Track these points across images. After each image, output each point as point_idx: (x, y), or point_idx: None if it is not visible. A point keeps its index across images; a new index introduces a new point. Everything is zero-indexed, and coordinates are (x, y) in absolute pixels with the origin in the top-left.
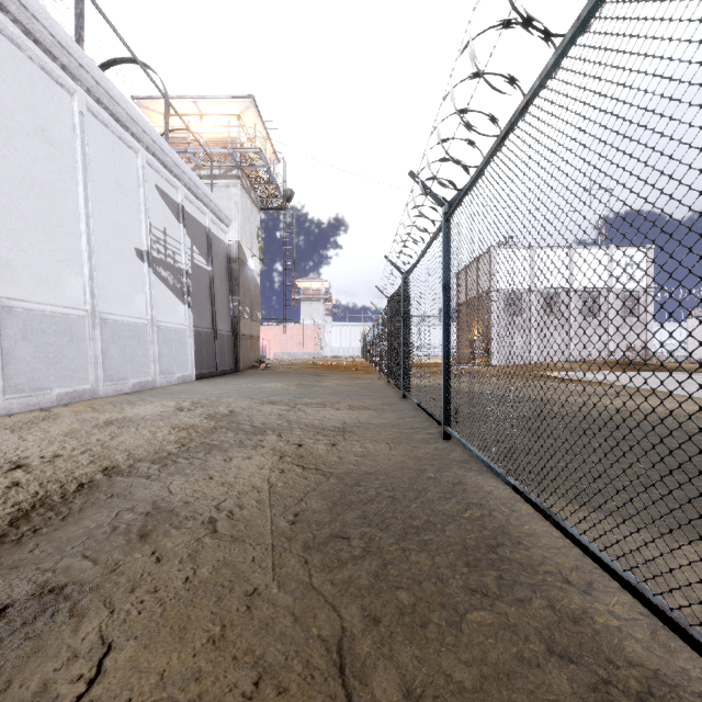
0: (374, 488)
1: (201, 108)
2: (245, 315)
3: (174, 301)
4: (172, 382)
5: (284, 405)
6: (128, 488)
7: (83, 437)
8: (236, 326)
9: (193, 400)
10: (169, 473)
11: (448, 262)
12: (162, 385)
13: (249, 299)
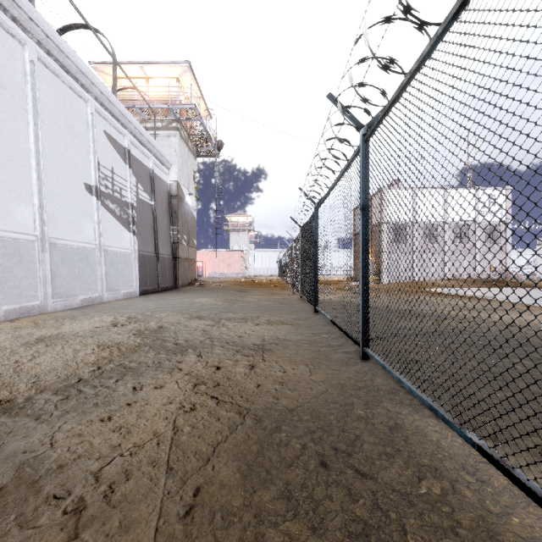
0: (298, 436)
1: (146, 71)
2: (183, 242)
3: (121, 229)
4: (118, 297)
5: (210, 320)
6: (4, 437)
7: (4, 357)
8: (175, 251)
9: (130, 315)
10: (65, 410)
11: (366, 184)
12: (109, 300)
13: (186, 229)
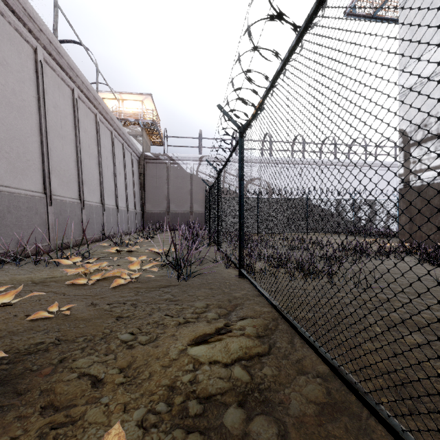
0: None
1: None
2: None
3: None
4: None
5: None
6: None
7: None
8: None
9: None
10: None
11: None
12: None
13: None
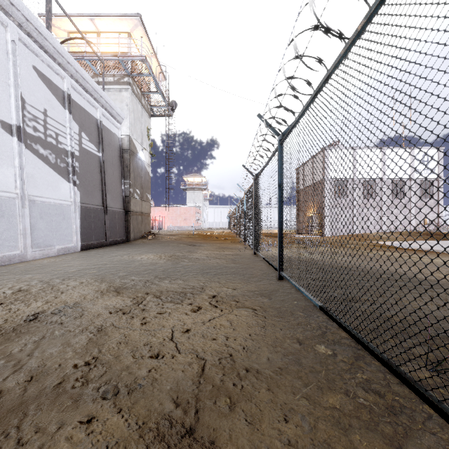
0: None
1: (97, 25)
2: (135, 196)
3: (56, 178)
4: (50, 254)
5: (130, 296)
6: None
7: None
8: (127, 204)
9: (25, 286)
10: None
11: None
12: (36, 258)
13: (140, 184)
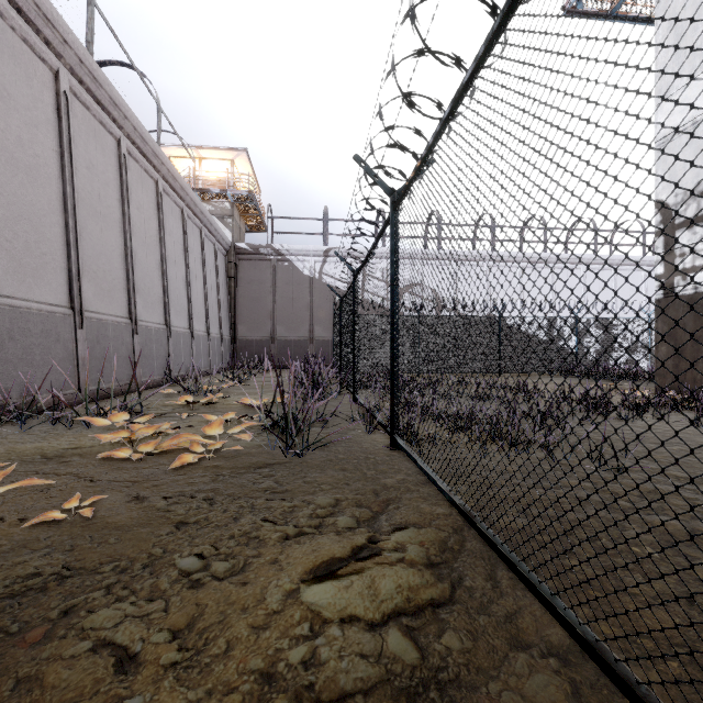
0: None
1: None
2: None
3: None
4: None
5: None
6: None
7: None
8: None
9: None
10: None
11: None
12: None
13: None
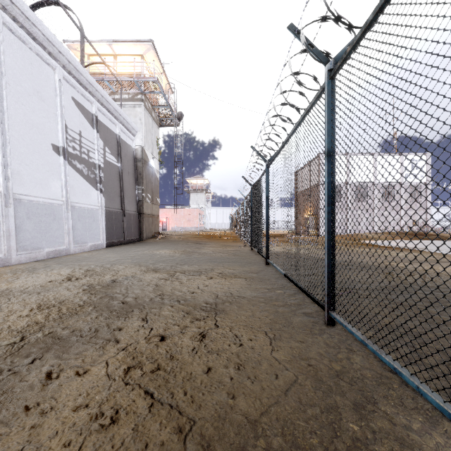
0: None
1: (114, 49)
2: (147, 200)
3: (88, 187)
4: (85, 249)
5: (165, 273)
6: None
7: None
8: (140, 207)
9: (89, 268)
10: None
11: (332, 126)
12: (76, 252)
13: (150, 189)
